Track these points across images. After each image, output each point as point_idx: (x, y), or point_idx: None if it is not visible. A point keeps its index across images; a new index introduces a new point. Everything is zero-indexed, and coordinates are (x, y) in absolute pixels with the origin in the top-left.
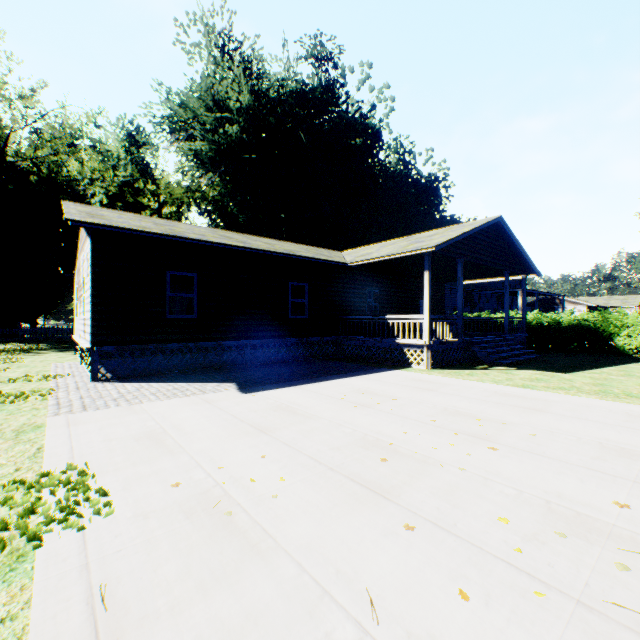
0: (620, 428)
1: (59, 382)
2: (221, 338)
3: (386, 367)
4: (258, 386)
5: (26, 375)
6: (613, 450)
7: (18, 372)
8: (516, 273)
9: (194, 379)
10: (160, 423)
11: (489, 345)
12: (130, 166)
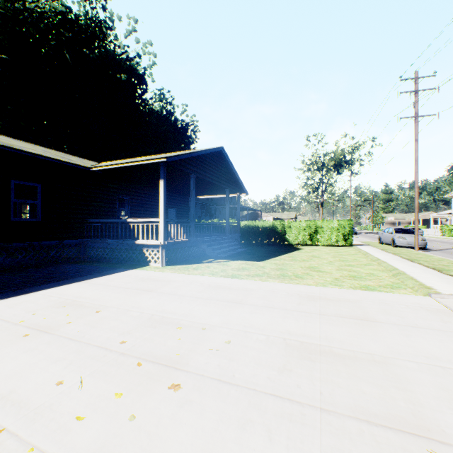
0: (297, 313)
1: None
2: None
3: (125, 267)
4: None
5: None
6: (296, 349)
7: None
8: (234, 192)
9: None
10: None
11: (214, 243)
12: None
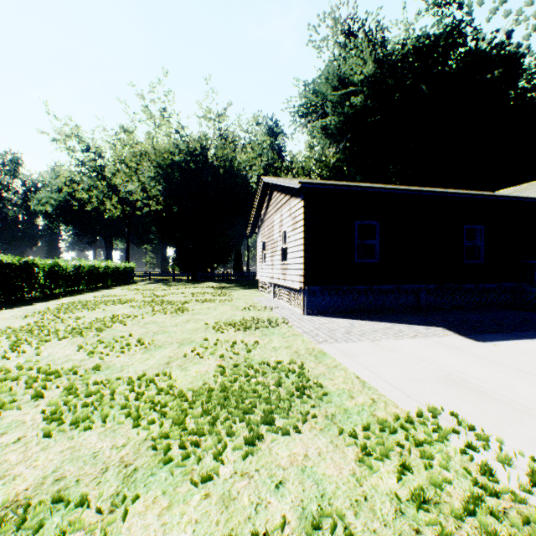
0: None
1: (279, 313)
2: (398, 282)
3: None
4: (479, 334)
5: (250, 305)
6: None
7: (241, 303)
8: None
9: (389, 319)
10: (439, 367)
11: None
12: (269, 152)
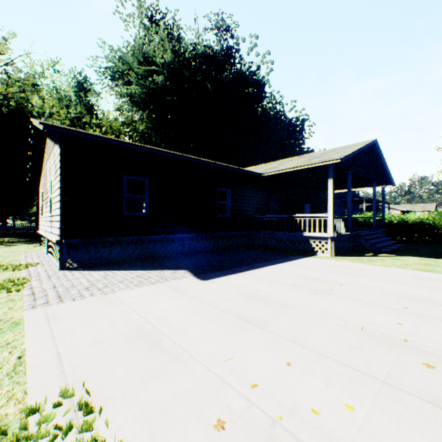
0: None
1: (30, 271)
2: (166, 232)
3: (297, 255)
4: (209, 273)
5: None
6: None
7: None
8: (379, 184)
9: (149, 267)
10: (144, 316)
11: (370, 237)
12: (79, 106)
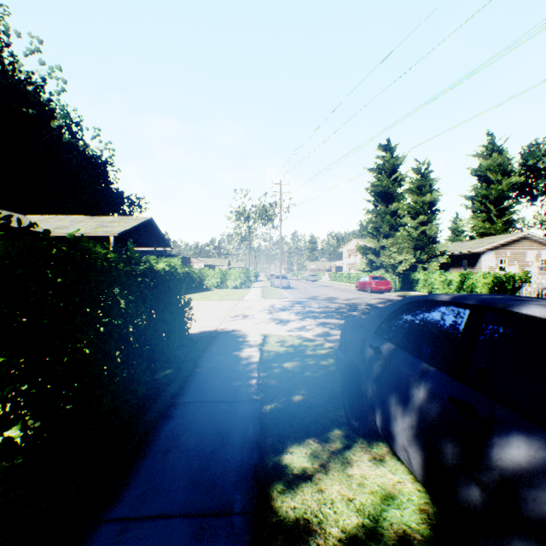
0: None
1: None
2: None
3: None
4: None
5: None
6: None
7: None
8: (161, 247)
9: None
10: None
11: None
12: None
